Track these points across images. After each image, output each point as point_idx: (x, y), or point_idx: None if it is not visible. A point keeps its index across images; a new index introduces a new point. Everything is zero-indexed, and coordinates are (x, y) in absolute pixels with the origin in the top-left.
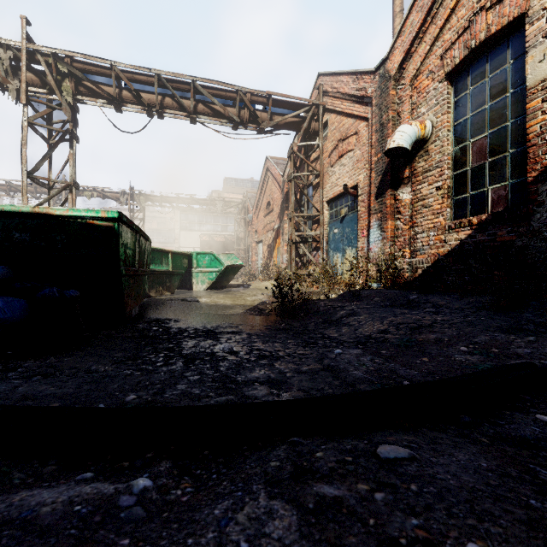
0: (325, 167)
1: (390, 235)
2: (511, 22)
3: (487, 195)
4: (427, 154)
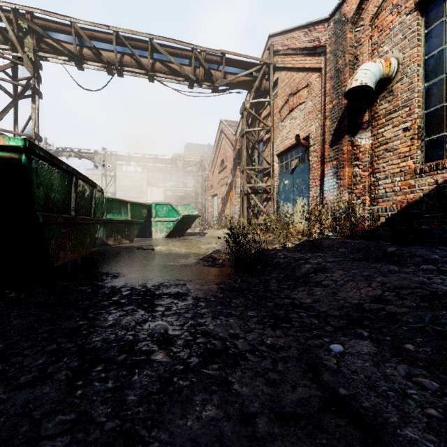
0: (275, 123)
1: (347, 182)
2: None
3: None
4: (392, 94)
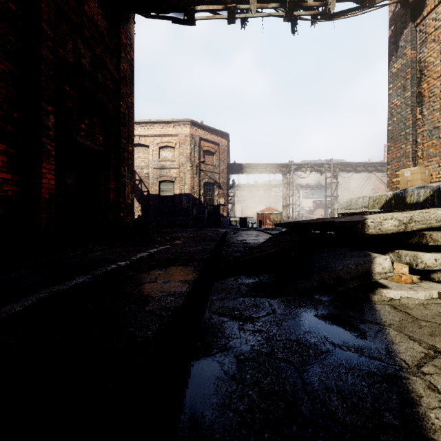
0: None
1: None
2: None
3: None
4: None
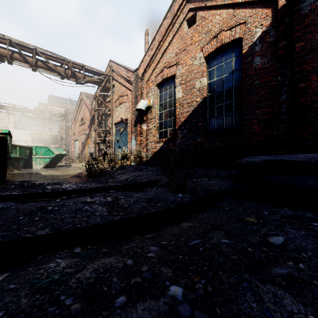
0: (113, 107)
1: (139, 143)
2: (172, 75)
3: (167, 131)
4: (151, 112)
